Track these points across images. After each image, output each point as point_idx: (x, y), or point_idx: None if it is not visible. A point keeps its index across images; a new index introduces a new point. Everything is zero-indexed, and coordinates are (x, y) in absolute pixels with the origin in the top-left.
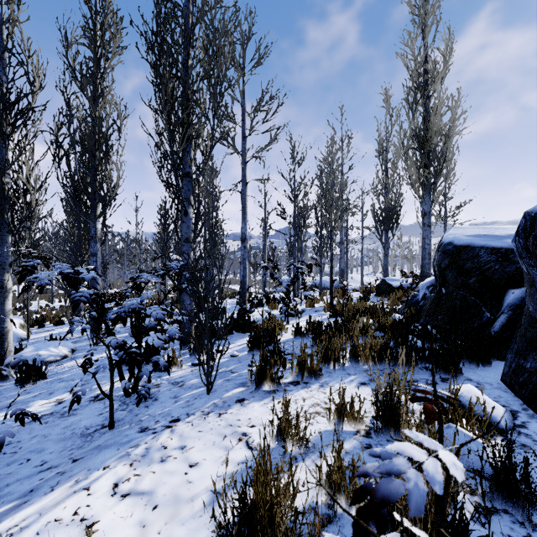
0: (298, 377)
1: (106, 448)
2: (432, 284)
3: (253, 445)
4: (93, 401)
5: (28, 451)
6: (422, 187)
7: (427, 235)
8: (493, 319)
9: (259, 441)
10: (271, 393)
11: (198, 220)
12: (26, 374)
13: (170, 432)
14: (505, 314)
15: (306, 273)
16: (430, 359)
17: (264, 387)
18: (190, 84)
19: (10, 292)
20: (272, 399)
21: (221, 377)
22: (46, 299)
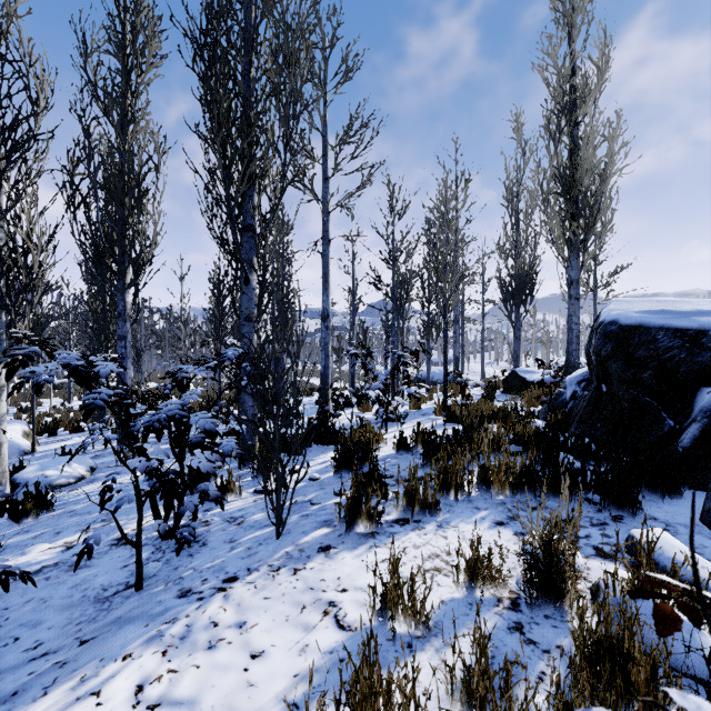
0: (405, 512)
1: (129, 623)
2: (585, 378)
3: (346, 621)
4: (116, 546)
5: (17, 625)
6: (568, 246)
7: (575, 311)
8: (679, 429)
9: (354, 616)
10: (368, 538)
11: (264, 290)
12: (10, 516)
13: (223, 599)
14: (698, 422)
15: (411, 362)
16: (594, 487)
17: (358, 527)
18: (252, 101)
19: (4, 390)
20: (370, 547)
21: (297, 512)
22: (62, 396)
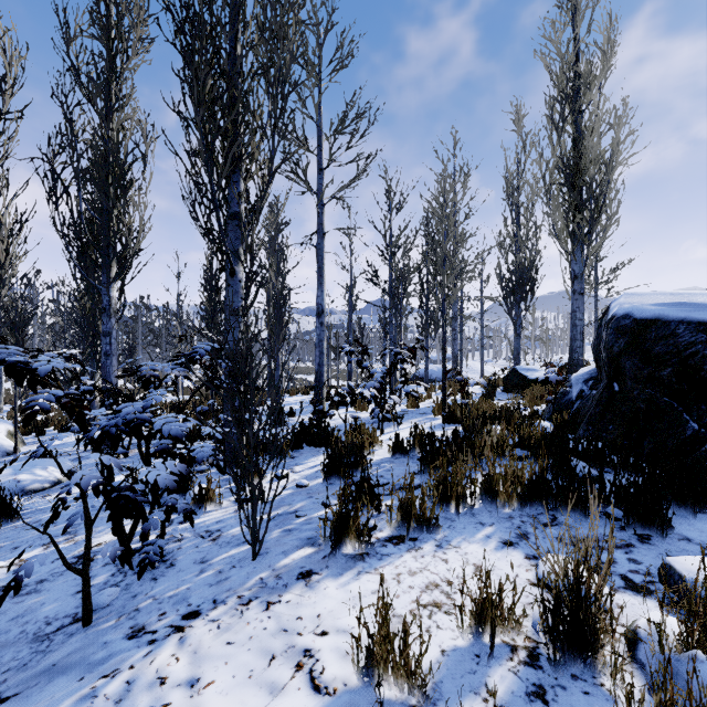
0: (400, 529)
1: (62, 673)
2: (592, 376)
3: (323, 680)
4: (74, 565)
5: None
6: (572, 239)
7: (579, 306)
8: (705, 433)
9: (334, 672)
10: (357, 561)
11: (251, 283)
12: None
13: (178, 643)
14: None
15: (408, 360)
16: (615, 501)
17: (346, 547)
18: (235, 77)
19: None
20: (358, 573)
21: (279, 525)
22: None
